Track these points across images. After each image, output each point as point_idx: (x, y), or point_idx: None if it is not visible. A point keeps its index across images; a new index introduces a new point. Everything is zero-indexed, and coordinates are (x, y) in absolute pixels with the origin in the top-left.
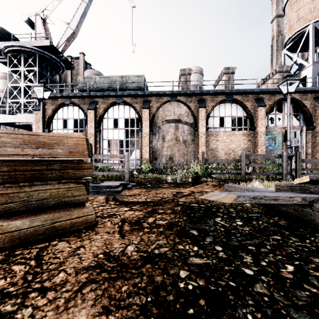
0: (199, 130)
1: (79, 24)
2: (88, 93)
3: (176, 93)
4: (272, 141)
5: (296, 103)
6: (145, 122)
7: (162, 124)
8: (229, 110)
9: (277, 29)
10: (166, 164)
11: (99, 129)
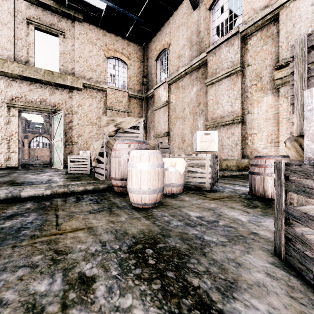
0: (24, 148)
1: None
2: None
3: None
4: None
5: None
6: None
7: None
8: (41, 140)
9: None
10: None
11: None
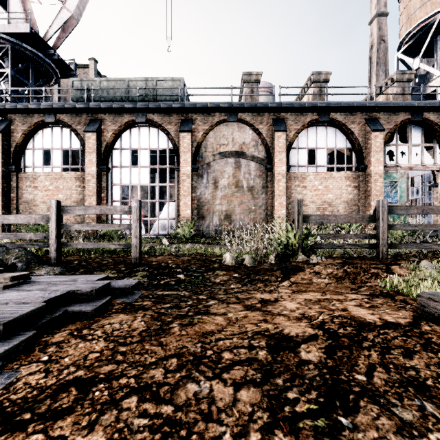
0: (275, 170)
1: (81, 3)
2: (85, 104)
3: (236, 106)
4: (391, 189)
5: (430, 127)
6: (184, 156)
7: (213, 159)
8: (322, 138)
9: (378, 33)
10: (219, 226)
11: (105, 167)
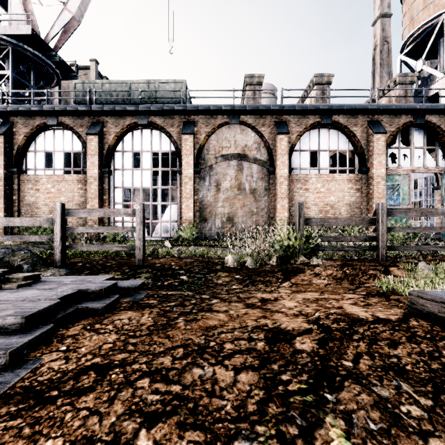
0: (277, 172)
1: (83, 4)
2: (87, 107)
3: (239, 109)
4: (394, 191)
5: (432, 130)
6: (186, 158)
7: (215, 161)
8: (325, 141)
9: (382, 34)
10: (222, 228)
11: (107, 170)
